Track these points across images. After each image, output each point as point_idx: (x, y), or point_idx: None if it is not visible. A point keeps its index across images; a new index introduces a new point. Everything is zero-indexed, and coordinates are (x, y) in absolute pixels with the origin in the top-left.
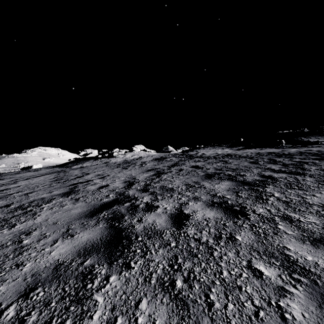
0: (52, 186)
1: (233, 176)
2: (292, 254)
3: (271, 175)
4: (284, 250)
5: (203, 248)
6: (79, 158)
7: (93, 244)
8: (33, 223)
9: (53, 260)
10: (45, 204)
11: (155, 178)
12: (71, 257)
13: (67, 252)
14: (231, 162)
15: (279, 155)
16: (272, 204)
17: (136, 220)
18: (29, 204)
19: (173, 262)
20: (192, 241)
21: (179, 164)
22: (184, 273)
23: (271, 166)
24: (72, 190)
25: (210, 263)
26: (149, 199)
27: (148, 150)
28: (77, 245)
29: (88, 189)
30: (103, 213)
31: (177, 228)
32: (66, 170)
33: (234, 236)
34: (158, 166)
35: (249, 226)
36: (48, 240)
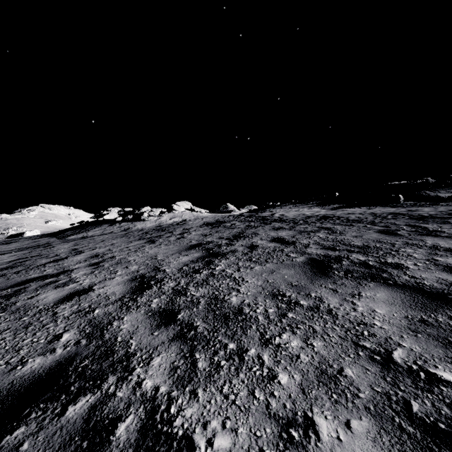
0: None
1: (378, 270)
2: None
3: None
4: None
5: None
6: (88, 222)
7: None
8: None
9: None
10: None
11: (201, 270)
12: None
13: None
14: (342, 230)
15: (419, 218)
16: None
17: None
18: None
19: None
20: None
21: (248, 233)
22: None
23: (436, 242)
24: None
25: None
26: (167, 369)
27: (197, 209)
28: None
29: (34, 303)
30: None
31: None
32: (52, 244)
33: None
34: (210, 237)
35: None
36: None
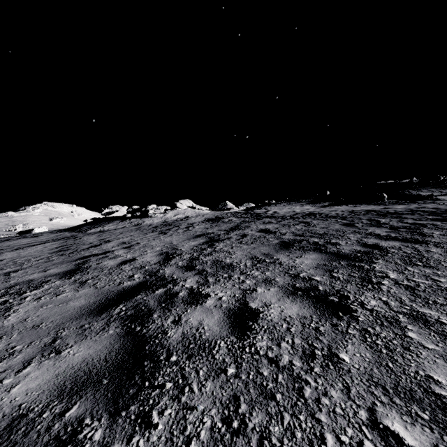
0: (50, 260)
1: (321, 246)
2: (446, 394)
3: (377, 243)
4: (431, 385)
5: (284, 379)
6: (100, 218)
7: (91, 370)
8: (0, 325)
9: (10, 406)
10: (30, 291)
11: (206, 249)
12: (44, 400)
13: (40, 387)
14: (316, 224)
15: (383, 214)
16: (388, 291)
17: (172, 321)
18: (5, 291)
19: (230, 413)
20: (264, 364)
21: (242, 227)
22: (250, 439)
23: (374, 230)
24: (79, 267)
25: (299, 415)
26: (195, 282)
27: (198, 207)
28: (63, 371)
29: (103, 266)
30: (119, 308)
31: (238, 337)
32: (78, 236)
33: (336, 354)
34: (211, 229)
35: (358, 332)
36: (15, 360)
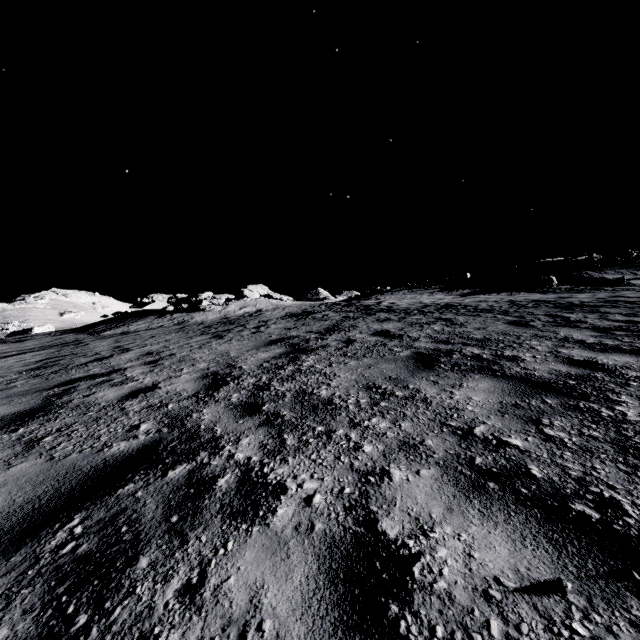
0: (9, 388)
1: (490, 362)
2: None
3: (592, 359)
4: None
5: None
6: (126, 313)
7: None
8: None
9: None
10: None
11: (285, 366)
12: None
13: None
14: (464, 322)
15: (565, 307)
16: None
17: (180, 587)
18: None
19: None
20: None
21: (345, 326)
22: None
23: (570, 334)
24: (48, 404)
25: None
26: (257, 446)
27: (277, 296)
28: None
29: (93, 401)
30: (68, 528)
31: None
32: (84, 341)
33: None
34: (295, 331)
35: None
36: None
